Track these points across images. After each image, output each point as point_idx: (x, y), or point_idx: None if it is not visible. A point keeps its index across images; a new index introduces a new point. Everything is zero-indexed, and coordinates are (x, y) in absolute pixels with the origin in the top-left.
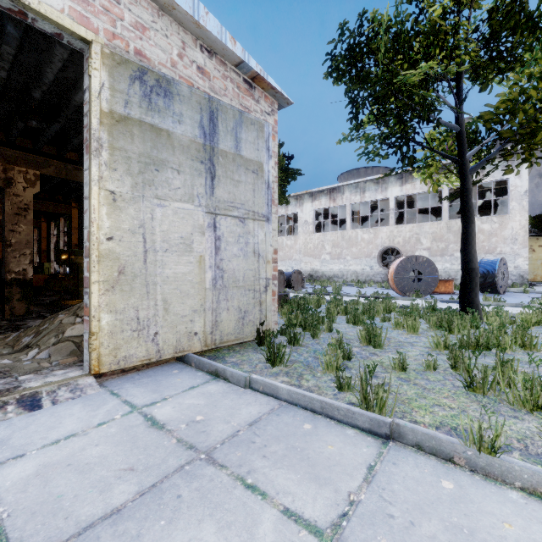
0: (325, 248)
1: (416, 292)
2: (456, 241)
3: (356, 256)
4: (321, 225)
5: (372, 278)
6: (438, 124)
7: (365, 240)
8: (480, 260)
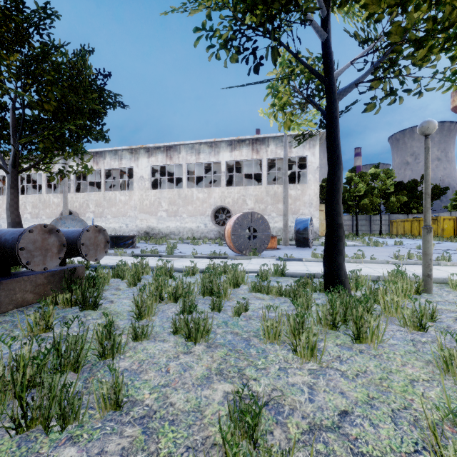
0: (162, 205)
1: (253, 250)
2: (272, 203)
3: (192, 214)
4: (160, 185)
5: (206, 235)
6: (304, 18)
7: (200, 199)
8: (296, 218)
